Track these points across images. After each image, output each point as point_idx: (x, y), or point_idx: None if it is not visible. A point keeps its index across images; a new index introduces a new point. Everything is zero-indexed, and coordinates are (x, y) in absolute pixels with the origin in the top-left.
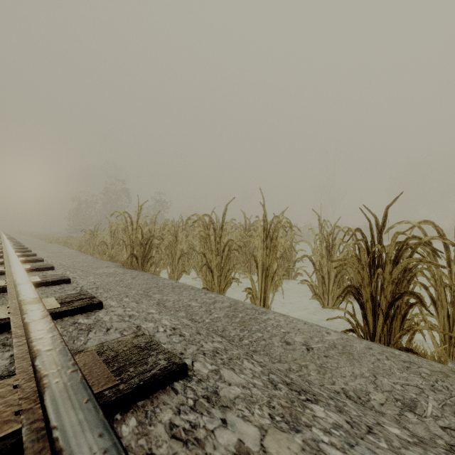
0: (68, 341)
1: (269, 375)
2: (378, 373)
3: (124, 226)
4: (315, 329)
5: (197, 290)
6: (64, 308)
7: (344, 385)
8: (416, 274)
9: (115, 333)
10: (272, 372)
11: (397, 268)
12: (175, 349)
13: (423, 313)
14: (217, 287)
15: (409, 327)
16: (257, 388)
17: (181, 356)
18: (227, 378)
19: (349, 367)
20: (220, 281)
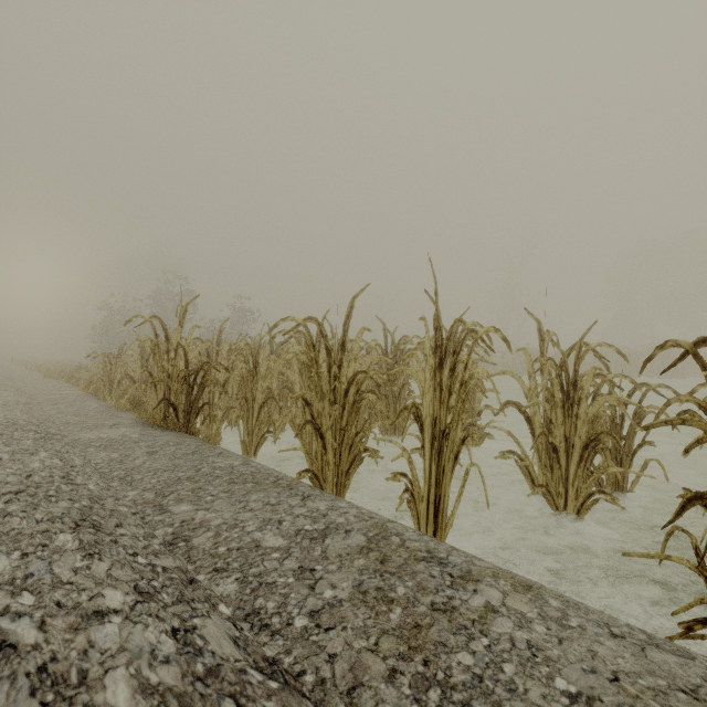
0: None
1: None
2: None
3: (151, 344)
4: (670, 675)
5: (287, 487)
6: None
7: None
8: None
9: None
10: None
11: None
12: None
13: None
14: (334, 470)
15: None
16: None
17: None
18: None
19: None
20: (340, 455)
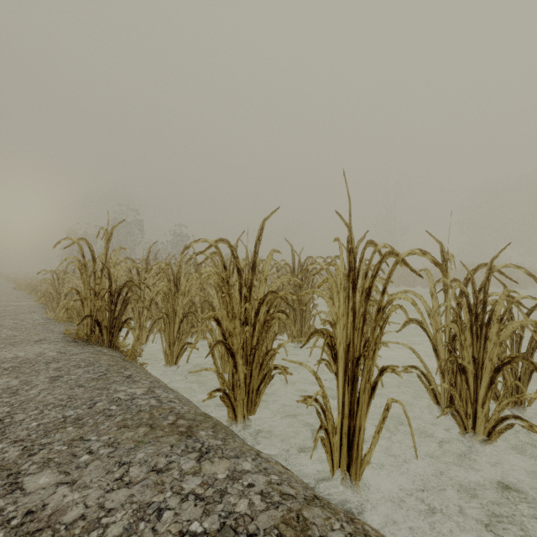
0: None
1: None
2: None
3: (78, 264)
4: None
5: (184, 434)
6: None
7: None
8: None
9: None
10: None
11: None
12: None
13: None
14: (244, 391)
15: None
16: None
17: None
18: None
19: None
20: (251, 373)
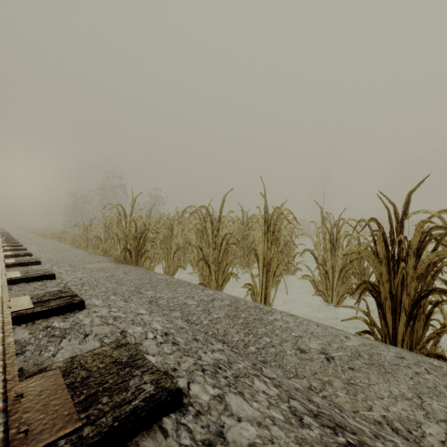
0: (34, 352)
1: (290, 402)
2: (422, 393)
3: (117, 219)
4: (331, 332)
5: (194, 286)
6: (37, 308)
7: (384, 412)
8: (442, 268)
9: (94, 340)
10: (293, 396)
11: (422, 262)
12: (166, 363)
13: (444, 312)
14: (215, 283)
15: (439, 330)
16: (279, 427)
17: (174, 374)
18: (236, 410)
19: (383, 384)
20: (218, 276)
